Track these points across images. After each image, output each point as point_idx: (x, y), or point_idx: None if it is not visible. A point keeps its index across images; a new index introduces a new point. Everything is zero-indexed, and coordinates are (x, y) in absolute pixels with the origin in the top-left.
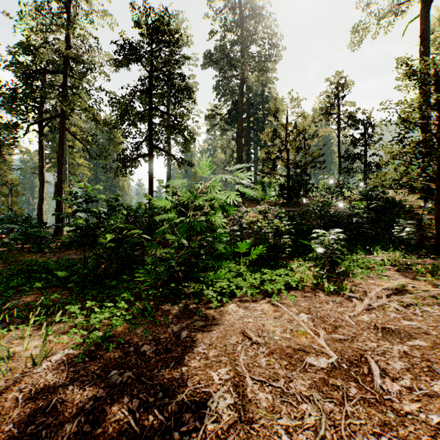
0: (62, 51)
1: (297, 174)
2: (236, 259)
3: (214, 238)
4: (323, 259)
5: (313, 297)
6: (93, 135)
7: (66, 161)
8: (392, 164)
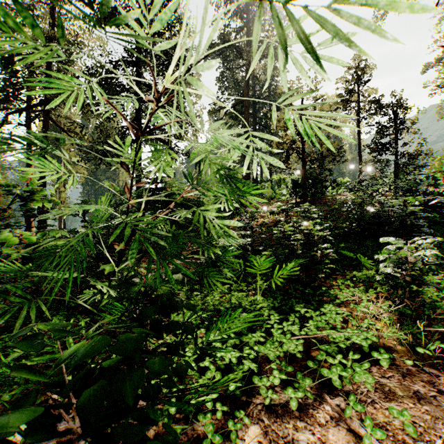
0: (45, 29)
1: (314, 168)
2: (248, 279)
3: (208, 262)
4: (382, 281)
5: (441, 400)
6: (81, 127)
7: (61, 159)
8: (430, 155)
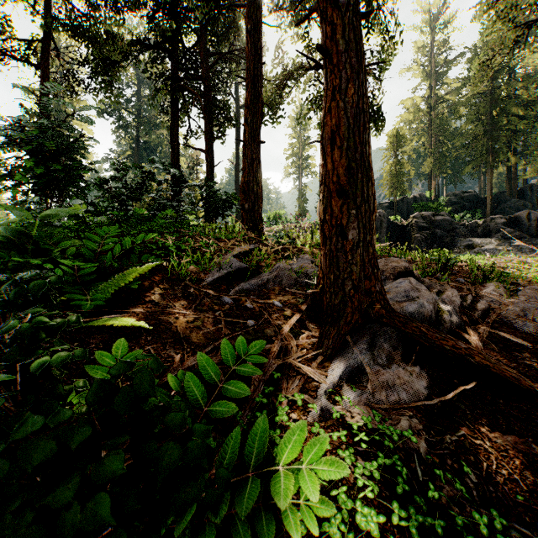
0: None
1: None
2: None
3: None
4: None
5: None
6: None
7: None
8: None
